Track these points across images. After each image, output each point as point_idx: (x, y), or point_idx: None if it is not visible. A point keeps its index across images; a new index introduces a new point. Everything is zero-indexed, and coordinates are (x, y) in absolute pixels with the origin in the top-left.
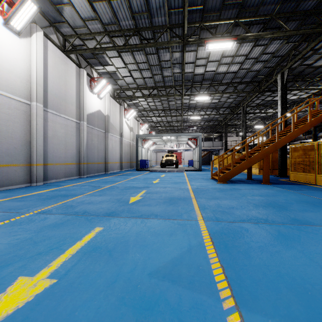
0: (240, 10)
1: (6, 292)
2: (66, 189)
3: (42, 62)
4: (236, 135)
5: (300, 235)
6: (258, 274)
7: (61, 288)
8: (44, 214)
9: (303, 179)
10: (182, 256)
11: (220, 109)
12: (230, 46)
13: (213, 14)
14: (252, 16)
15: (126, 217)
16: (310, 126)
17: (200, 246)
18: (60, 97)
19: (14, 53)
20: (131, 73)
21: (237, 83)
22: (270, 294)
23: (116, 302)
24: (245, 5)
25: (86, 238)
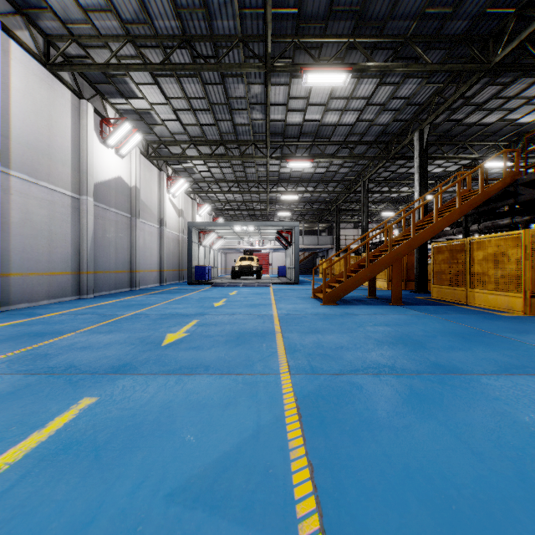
0: (357, 23)
1: None
2: (46, 321)
3: None
4: (354, 226)
5: (444, 392)
6: (371, 476)
7: None
8: None
9: (450, 297)
10: (240, 450)
11: (328, 185)
12: (341, 80)
13: (315, 25)
14: (375, 36)
15: (150, 373)
16: (460, 214)
17: (277, 425)
18: (39, 150)
19: None
20: (177, 115)
21: (355, 142)
22: (390, 516)
23: None
24: (364, 16)
25: (55, 423)
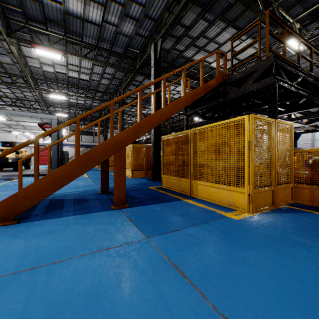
0: None
1: None
2: None
3: None
4: None
5: None
6: None
7: None
8: None
9: (176, 187)
10: None
11: (96, 94)
12: None
13: None
14: None
15: None
16: (185, 103)
17: None
18: None
19: None
20: None
21: (107, 50)
22: None
23: None
24: None
25: None
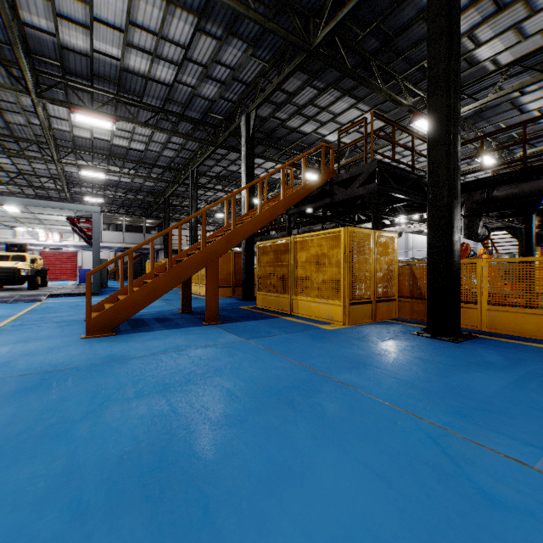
0: None
1: None
2: None
3: None
4: None
5: None
6: None
7: None
8: None
9: (275, 305)
10: None
11: (152, 170)
12: None
13: None
14: None
15: None
16: (284, 207)
17: None
18: None
19: None
20: None
21: (177, 115)
22: None
23: None
24: None
25: None
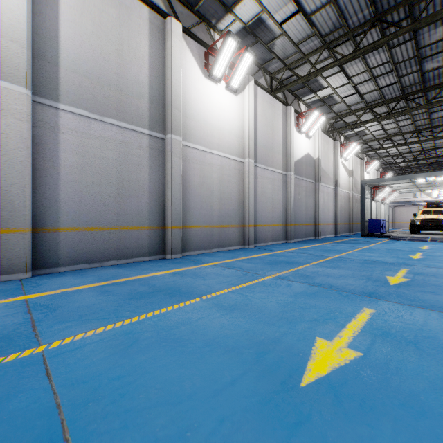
0: None
1: (316, 347)
2: (283, 255)
3: (253, 113)
4: None
5: None
6: None
7: (375, 364)
8: (284, 280)
9: None
10: None
11: None
12: None
13: None
14: None
15: (402, 303)
16: None
17: None
18: (267, 148)
19: (232, 113)
20: (356, 89)
21: None
22: None
23: None
24: None
25: (360, 317)
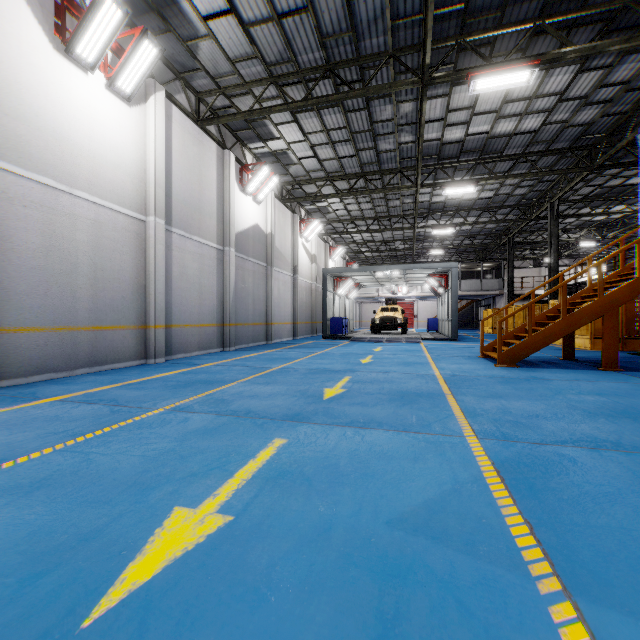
0: (547, 1)
1: (163, 527)
2: (206, 371)
3: (164, 144)
4: (534, 264)
5: None
6: (606, 544)
7: (243, 530)
8: (182, 412)
9: None
10: (444, 499)
11: (497, 212)
12: (524, 78)
13: (487, 17)
14: (575, 10)
15: (324, 423)
16: None
17: (477, 483)
18: (192, 205)
19: (121, 133)
20: (314, 151)
21: (539, 153)
22: (637, 580)
23: (340, 560)
24: None
25: (262, 455)
